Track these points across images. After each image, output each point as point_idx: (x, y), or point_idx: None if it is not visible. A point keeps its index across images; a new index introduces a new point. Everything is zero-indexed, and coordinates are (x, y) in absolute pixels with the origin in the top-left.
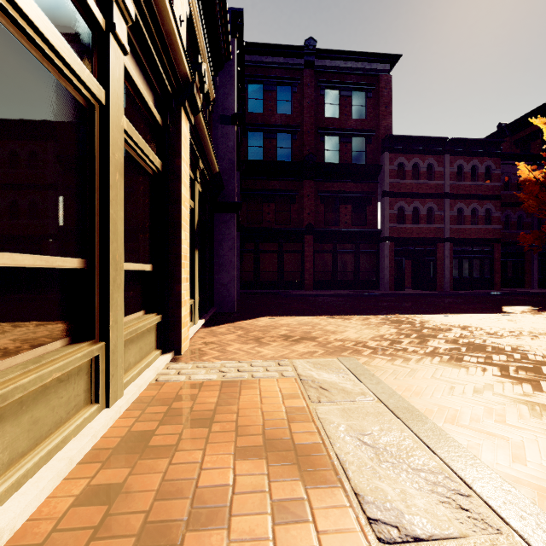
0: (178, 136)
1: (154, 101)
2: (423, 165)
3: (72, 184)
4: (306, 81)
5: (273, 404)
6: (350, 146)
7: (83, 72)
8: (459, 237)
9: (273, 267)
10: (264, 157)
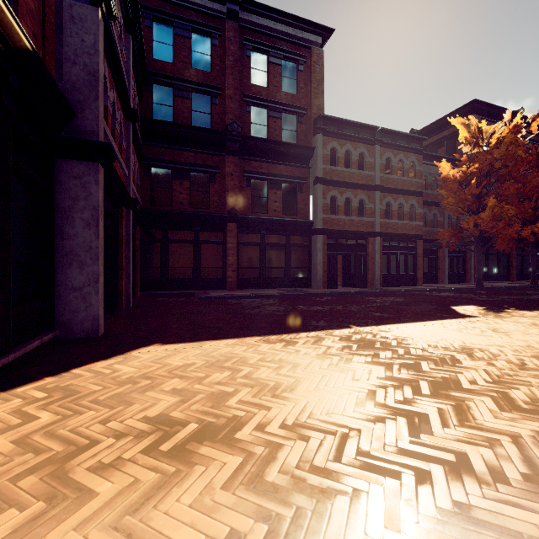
0: None
1: None
2: (355, 153)
3: None
4: (229, 34)
5: None
6: (280, 122)
7: None
8: (387, 232)
9: (187, 261)
10: (174, 120)
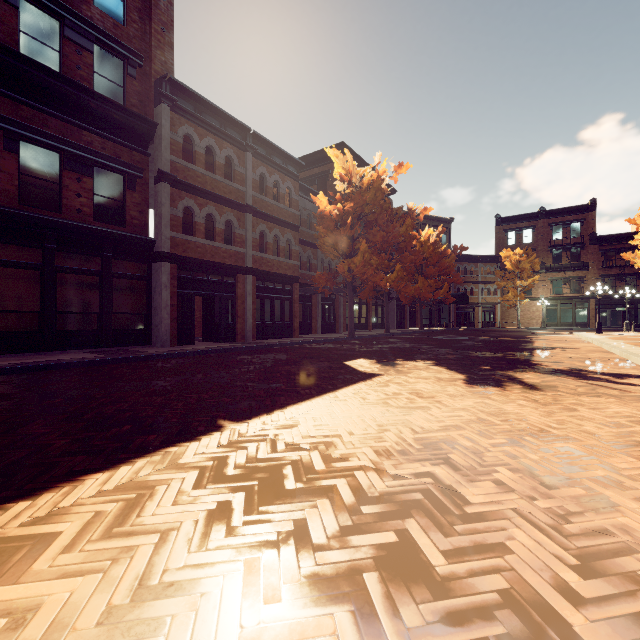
0: None
1: None
2: (221, 154)
3: None
4: None
5: None
6: (89, 57)
7: None
8: (262, 269)
9: None
10: None
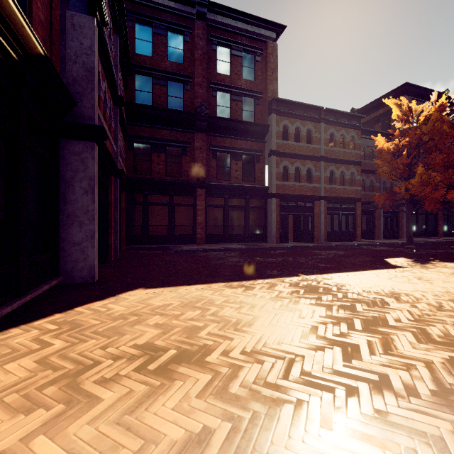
0: None
1: None
2: (304, 129)
3: None
4: (198, 32)
5: None
6: (240, 104)
7: None
8: (331, 196)
9: (163, 220)
10: (153, 103)
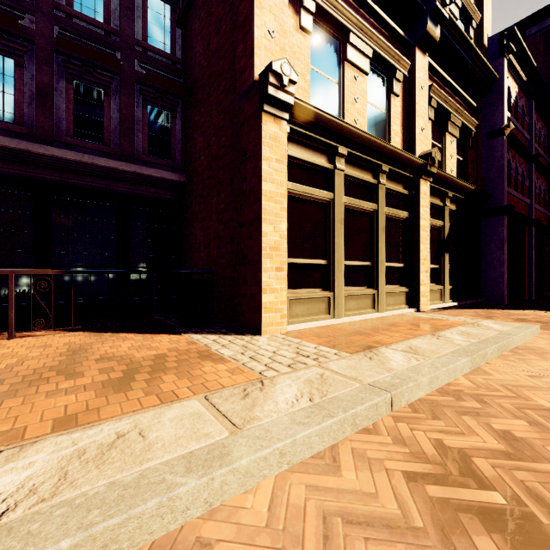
0: (419, 196)
1: (404, 185)
2: None
3: (367, 239)
4: None
5: (442, 324)
6: None
7: (370, 205)
8: None
9: None
10: None
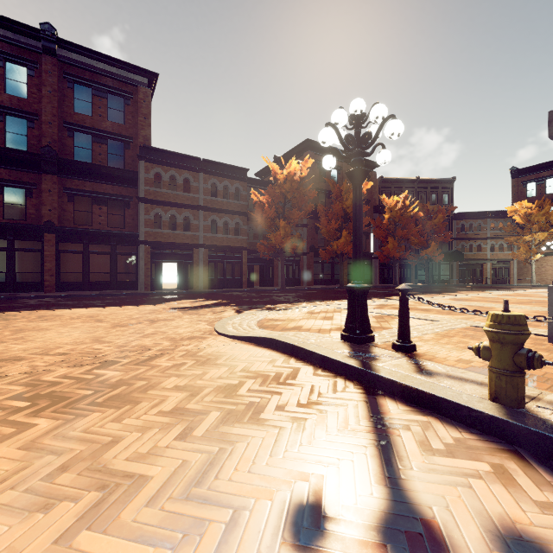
0: None
1: None
2: (180, 178)
3: None
4: (47, 68)
5: None
6: (105, 147)
7: None
8: (213, 244)
9: None
10: None
